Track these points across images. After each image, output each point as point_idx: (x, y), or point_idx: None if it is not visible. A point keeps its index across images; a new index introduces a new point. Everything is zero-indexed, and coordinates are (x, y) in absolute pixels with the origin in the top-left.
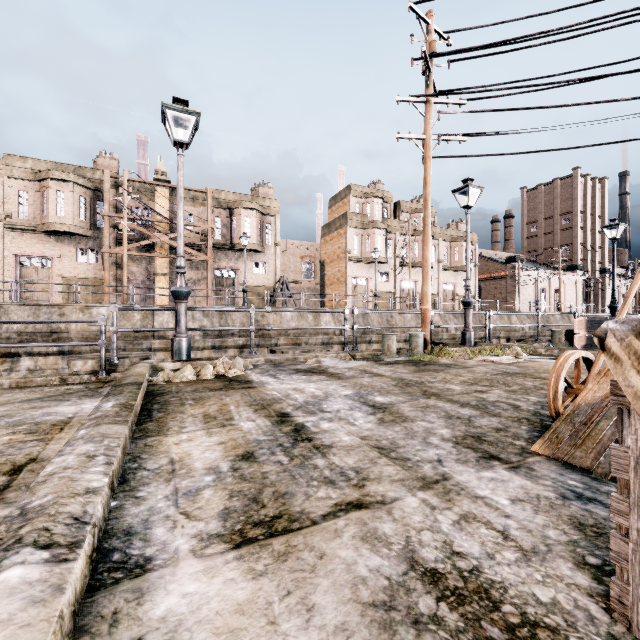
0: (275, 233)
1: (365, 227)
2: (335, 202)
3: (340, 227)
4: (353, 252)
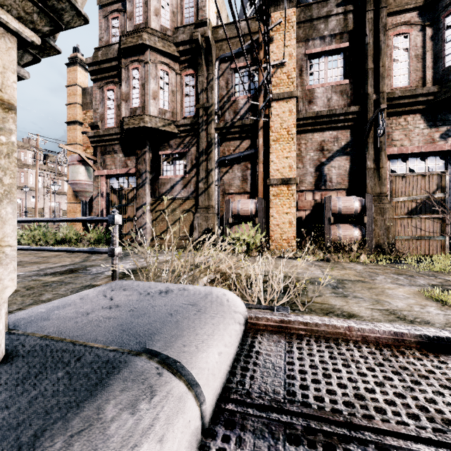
0: None
1: (20, 167)
2: None
3: None
4: None
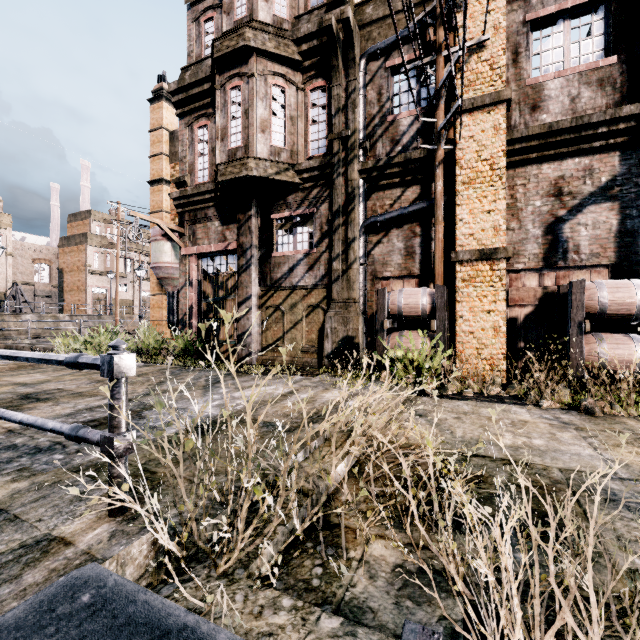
0: (7, 244)
1: (105, 247)
2: (75, 219)
3: (80, 243)
4: (94, 266)
